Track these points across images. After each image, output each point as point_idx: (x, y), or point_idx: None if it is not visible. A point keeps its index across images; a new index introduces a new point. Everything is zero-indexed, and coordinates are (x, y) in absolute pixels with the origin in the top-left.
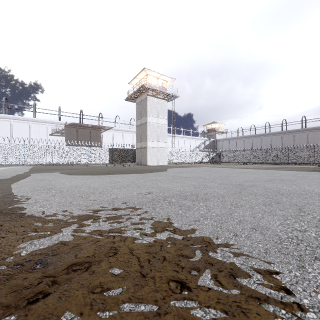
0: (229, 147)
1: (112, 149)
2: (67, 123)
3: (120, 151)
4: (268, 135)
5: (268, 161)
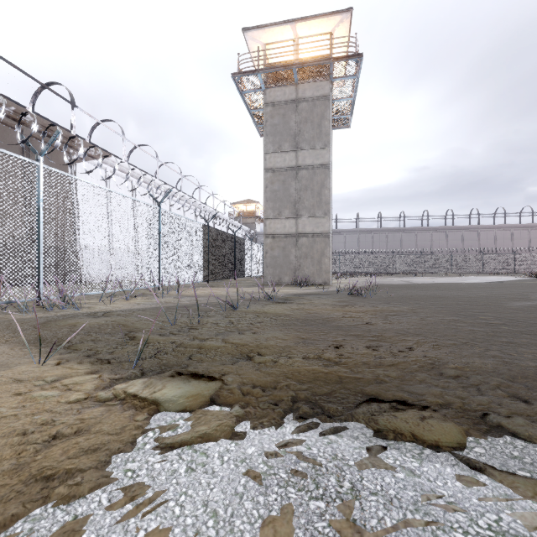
0: None
1: (208, 229)
2: None
3: (219, 239)
4: (341, 233)
5: (368, 271)
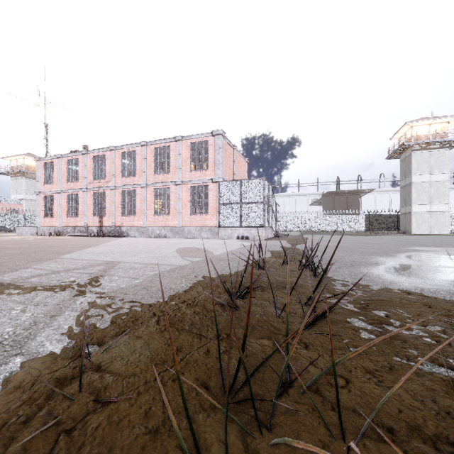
0: None
1: (368, 216)
2: (324, 192)
3: (379, 217)
4: None
5: None
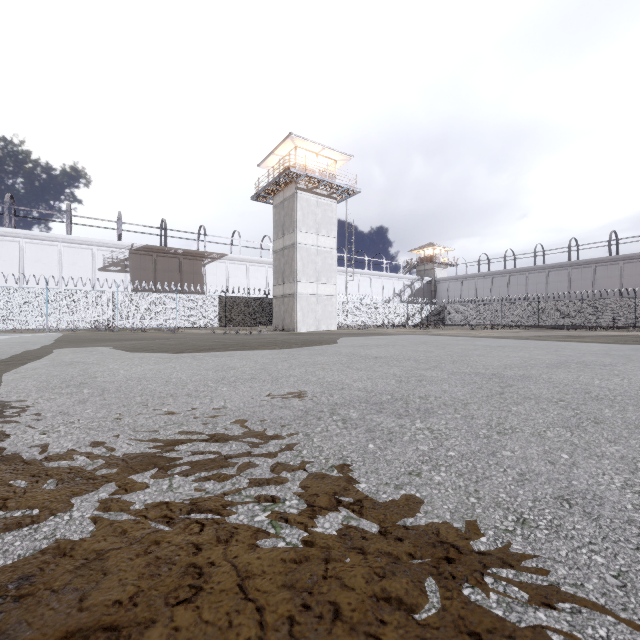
0: (461, 295)
1: (225, 298)
2: (135, 246)
3: (241, 302)
4: (540, 271)
5: (542, 323)
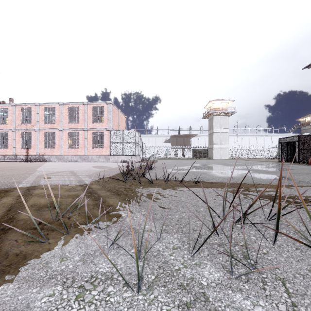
0: None
1: (194, 149)
2: (172, 135)
3: (199, 150)
4: None
5: None
